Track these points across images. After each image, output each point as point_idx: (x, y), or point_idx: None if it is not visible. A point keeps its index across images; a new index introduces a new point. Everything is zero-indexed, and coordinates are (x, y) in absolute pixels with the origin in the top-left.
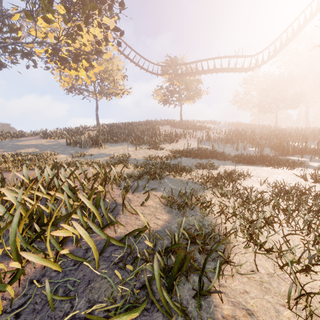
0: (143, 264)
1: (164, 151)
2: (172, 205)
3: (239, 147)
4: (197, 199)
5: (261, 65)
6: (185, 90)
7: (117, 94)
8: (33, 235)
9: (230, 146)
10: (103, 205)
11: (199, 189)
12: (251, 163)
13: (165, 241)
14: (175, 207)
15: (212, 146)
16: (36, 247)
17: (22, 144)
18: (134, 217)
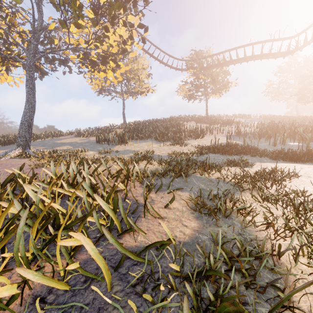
0: (167, 298)
1: (189, 147)
2: (201, 209)
3: (277, 142)
4: (233, 204)
5: (304, 46)
6: (211, 83)
7: (142, 92)
8: (48, 237)
9: (265, 141)
10: (122, 207)
11: (232, 190)
12: (296, 160)
13: (195, 258)
14: (205, 212)
15: (244, 141)
16: (47, 253)
17: (60, 142)
18: (157, 221)
